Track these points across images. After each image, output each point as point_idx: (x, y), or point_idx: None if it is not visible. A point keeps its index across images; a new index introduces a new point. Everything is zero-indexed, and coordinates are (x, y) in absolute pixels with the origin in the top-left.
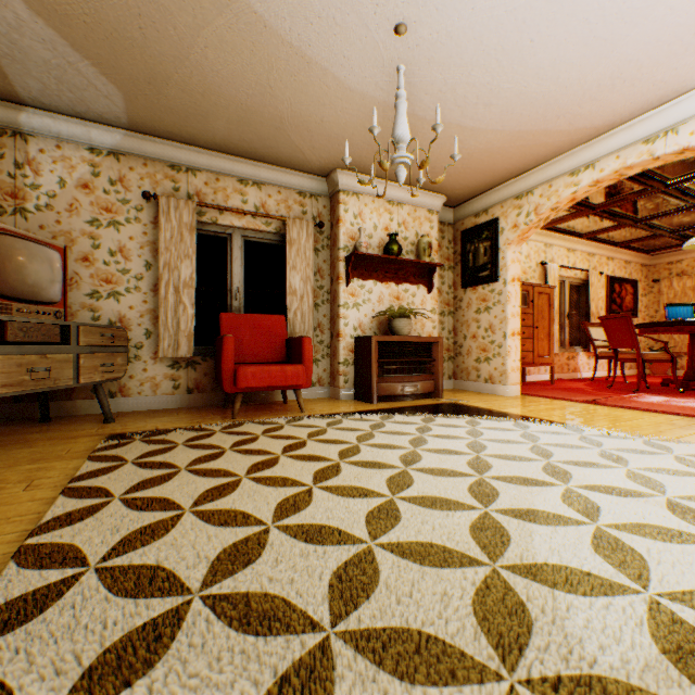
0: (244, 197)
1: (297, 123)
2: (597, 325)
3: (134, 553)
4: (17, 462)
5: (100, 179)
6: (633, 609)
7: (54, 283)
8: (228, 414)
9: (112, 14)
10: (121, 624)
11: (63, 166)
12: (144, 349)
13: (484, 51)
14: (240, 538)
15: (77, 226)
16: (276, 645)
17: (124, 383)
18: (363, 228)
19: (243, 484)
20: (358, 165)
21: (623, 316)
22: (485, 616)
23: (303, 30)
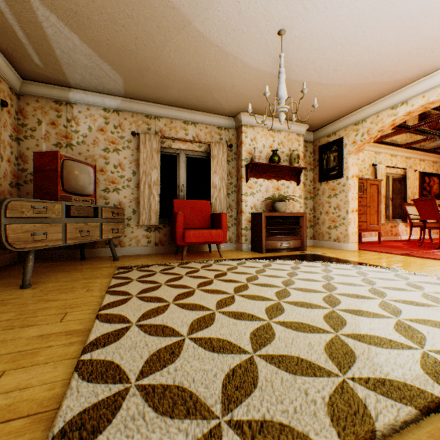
0: (186, 131)
1: (218, 88)
2: (412, 204)
3: (151, 319)
4: (77, 278)
5: (109, 126)
6: (413, 356)
7: (91, 185)
8: (179, 257)
9: (122, 39)
10: (155, 346)
11: (90, 120)
12: (132, 220)
13: (333, 40)
14: (201, 315)
15: (97, 152)
16: (228, 358)
17: (121, 239)
18: (256, 147)
19: (196, 292)
20: (254, 109)
21: (429, 199)
22: (331, 354)
23: (224, 38)
